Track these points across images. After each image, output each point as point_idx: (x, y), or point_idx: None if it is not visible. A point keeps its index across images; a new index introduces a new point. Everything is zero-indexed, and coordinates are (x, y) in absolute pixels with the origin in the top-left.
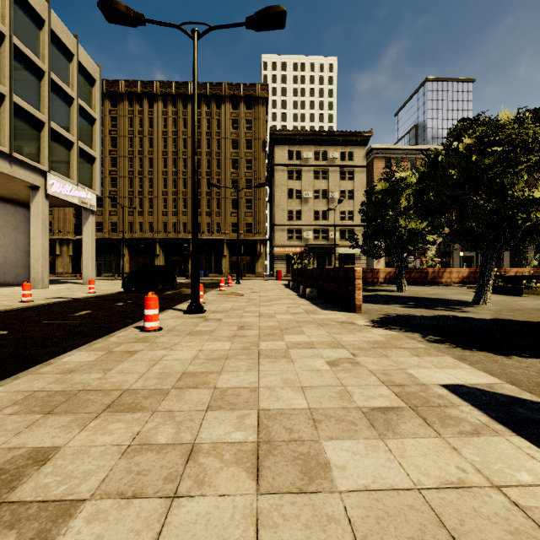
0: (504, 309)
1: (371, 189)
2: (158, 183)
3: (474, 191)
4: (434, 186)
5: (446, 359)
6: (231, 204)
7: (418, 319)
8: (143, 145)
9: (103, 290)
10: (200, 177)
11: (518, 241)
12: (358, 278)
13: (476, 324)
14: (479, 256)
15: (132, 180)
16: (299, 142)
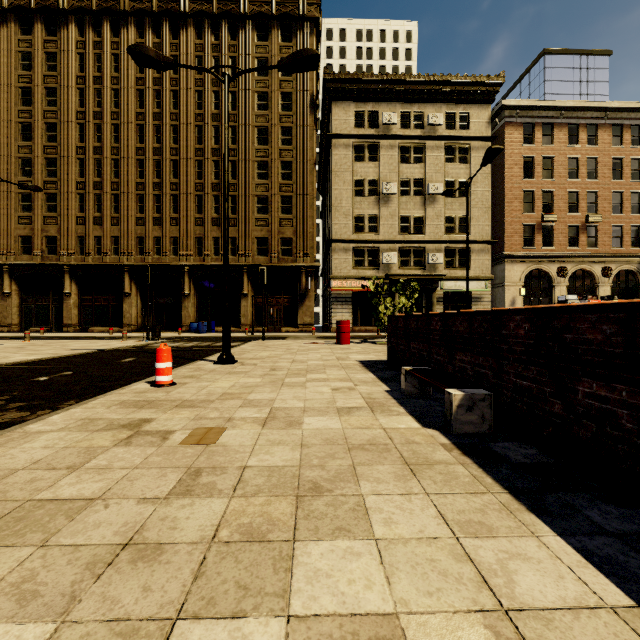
0: None
1: None
2: (128, 168)
3: None
4: None
5: None
6: (256, 205)
7: None
8: (101, 102)
9: None
10: (201, 158)
11: None
12: None
13: None
14: None
15: (84, 162)
16: (374, 95)
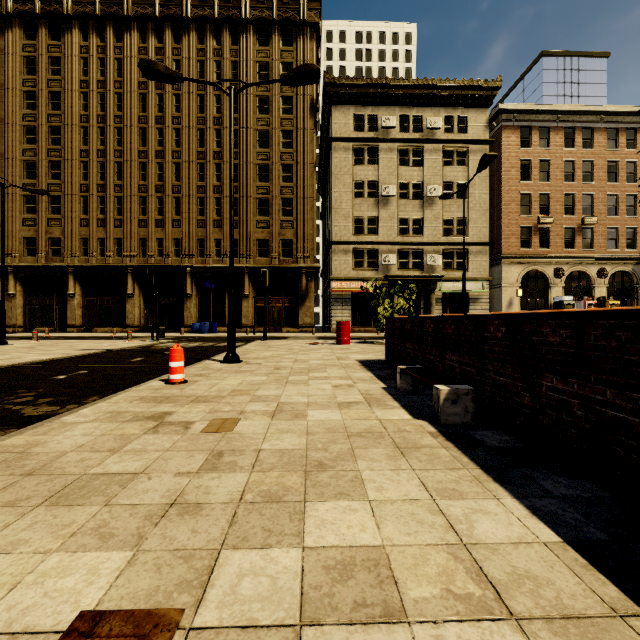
0: None
1: None
2: (131, 171)
3: None
4: None
5: None
6: (257, 208)
7: None
8: (105, 106)
9: None
10: (203, 161)
11: None
12: None
13: None
14: None
15: (87, 165)
16: (373, 99)
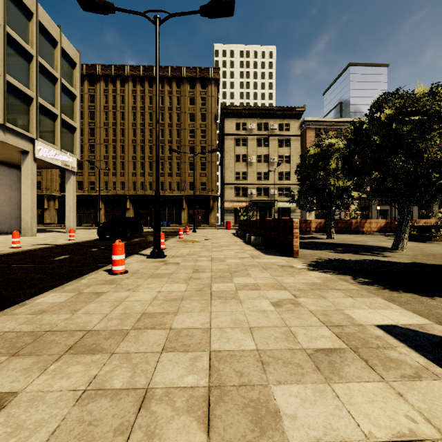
0: (419, 254)
1: (305, 153)
2: (128, 149)
3: (393, 154)
4: (359, 150)
5: (377, 299)
6: (189, 167)
7: (348, 263)
8: (116, 118)
9: (81, 238)
10: (163, 144)
11: (432, 196)
12: (295, 227)
13: (398, 267)
14: (393, 210)
15: (107, 146)
16: (244, 115)
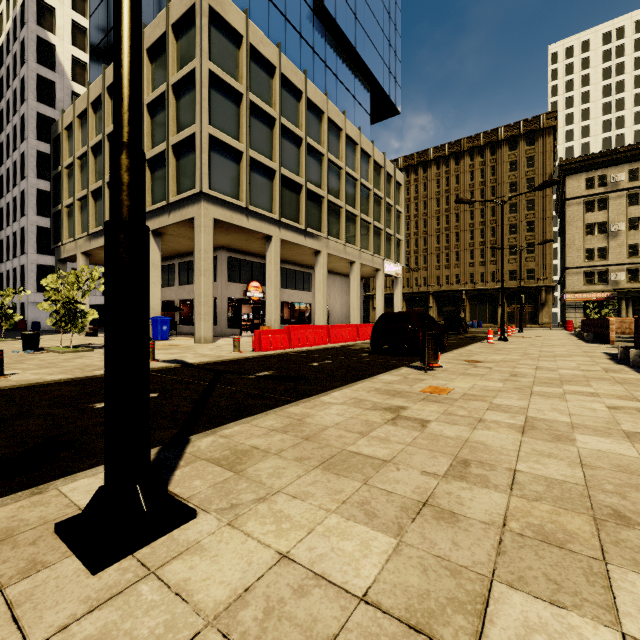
0: None
1: None
2: (431, 241)
3: None
4: None
5: None
6: (508, 251)
7: None
8: (417, 209)
9: None
10: (473, 228)
11: None
12: (611, 324)
13: None
14: None
15: (409, 241)
16: (602, 165)
